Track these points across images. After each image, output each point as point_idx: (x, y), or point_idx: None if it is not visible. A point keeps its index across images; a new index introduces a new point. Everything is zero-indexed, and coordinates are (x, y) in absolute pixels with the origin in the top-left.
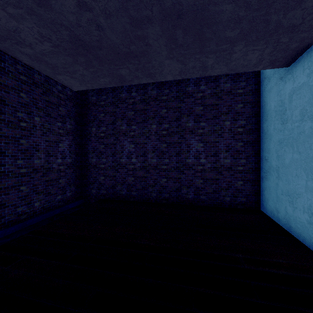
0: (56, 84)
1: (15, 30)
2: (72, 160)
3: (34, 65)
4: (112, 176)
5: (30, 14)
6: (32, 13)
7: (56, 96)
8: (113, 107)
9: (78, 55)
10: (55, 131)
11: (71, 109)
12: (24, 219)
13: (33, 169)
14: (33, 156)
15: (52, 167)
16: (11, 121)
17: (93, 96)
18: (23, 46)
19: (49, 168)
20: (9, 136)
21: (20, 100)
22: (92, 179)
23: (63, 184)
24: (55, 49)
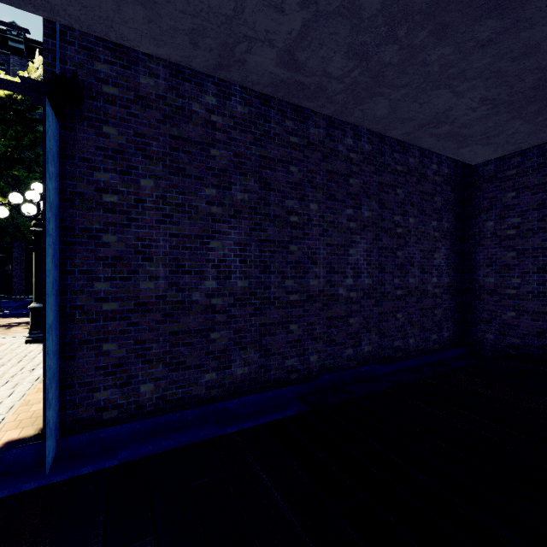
0: (430, 163)
1: (446, 110)
2: (449, 280)
3: (435, 146)
4: (537, 312)
5: (488, 79)
6: (491, 77)
7: (431, 181)
8: (540, 174)
9: (530, 104)
10: (430, 235)
11: (448, 197)
12: (400, 358)
13: (407, 291)
14: (407, 273)
15: (426, 289)
16: (389, 228)
17: (488, 164)
18: (441, 126)
19: (423, 291)
20: (387, 247)
21: (396, 199)
22: (486, 315)
23: (439, 316)
24: (490, 111)
